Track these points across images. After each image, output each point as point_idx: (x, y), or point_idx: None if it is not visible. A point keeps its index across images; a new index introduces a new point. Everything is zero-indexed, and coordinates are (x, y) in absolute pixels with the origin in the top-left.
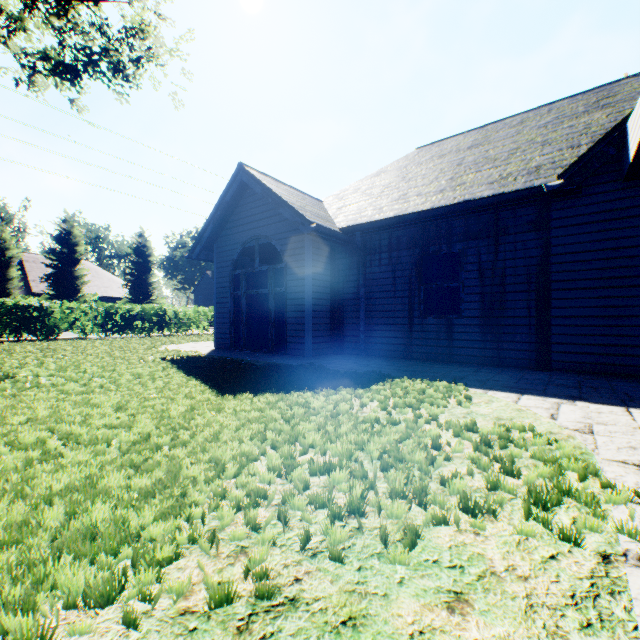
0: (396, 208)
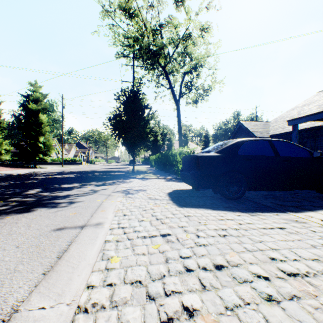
0: (287, 129)
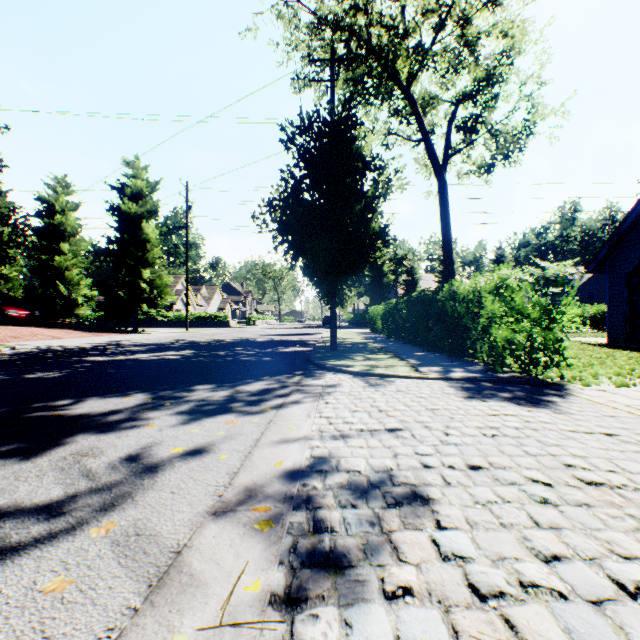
0: None
